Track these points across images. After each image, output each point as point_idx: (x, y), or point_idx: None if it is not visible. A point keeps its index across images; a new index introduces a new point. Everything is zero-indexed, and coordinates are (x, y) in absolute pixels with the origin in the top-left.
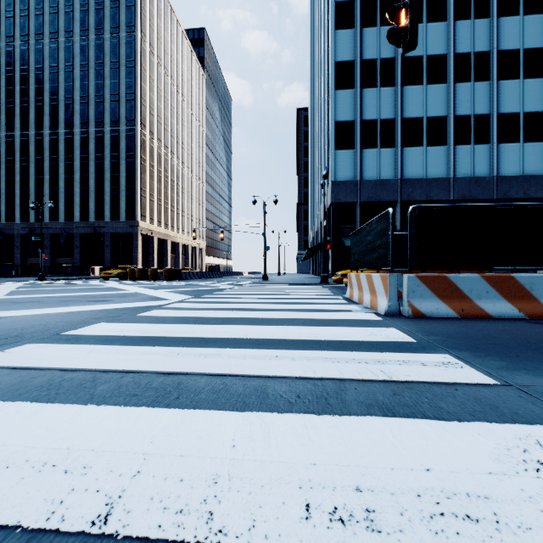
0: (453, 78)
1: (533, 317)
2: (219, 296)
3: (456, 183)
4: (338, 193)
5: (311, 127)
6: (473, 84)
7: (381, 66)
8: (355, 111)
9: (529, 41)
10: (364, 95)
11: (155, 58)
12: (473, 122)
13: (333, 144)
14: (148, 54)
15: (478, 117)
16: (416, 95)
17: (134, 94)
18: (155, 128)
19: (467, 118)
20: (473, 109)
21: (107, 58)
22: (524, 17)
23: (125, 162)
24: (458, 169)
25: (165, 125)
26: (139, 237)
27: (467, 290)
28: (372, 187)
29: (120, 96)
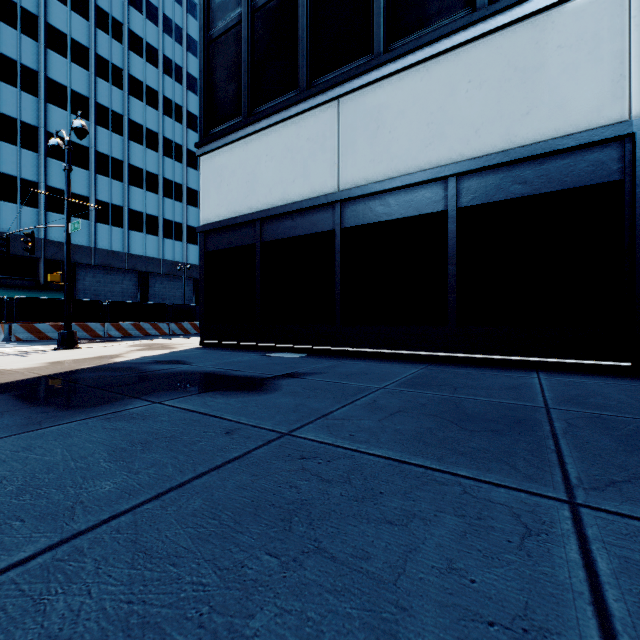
0: (95, 169)
1: None
2: None
3: (98, 252)
4: None
5: None
6: (111, 180)
7: (23, 128)
8: None
9: (149, 166)
10: (1, 147)
11: None
12: (111, 209)
13: None
14: None
15: (115, 206)
16: (61, 170)
17: None
18: None
19: (107, 204)
20: (111, 199)
21: None
22: (147, 149)
23: None
24: (99, 241)
25: None
26: None
27: (43, 330)
28: (12, 240)
29: None
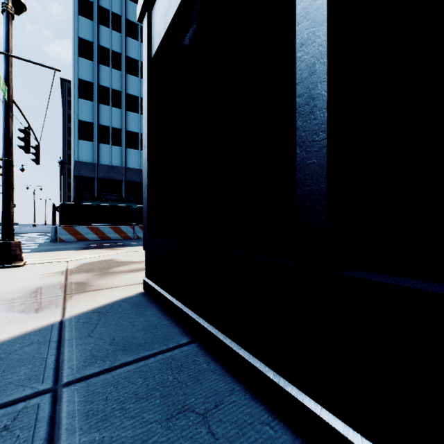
0: None
1: (103, 239)
2: None
3: None
4: (81, 170)
5: None
6: None
7: (112, 93)
8: (94, 117)
9: None
10: (101, 108)
11: None
12: None
13: (76, 135)
14: None
15: None
16: (135, 118)
17: None
18: None
19: None
20: None
21: None
22: None
23: None
24: None
25: None
26: None
27: (81, 232)
28: (106, 169)
29: None
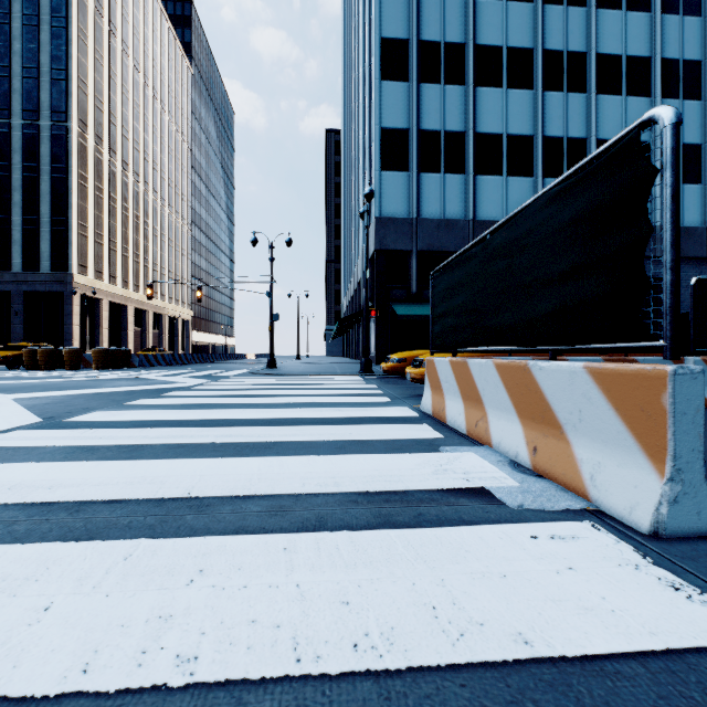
0: (542, 83)
1: None
2: (117, 417)
3: None
4: (386, 236)
5: (345, 153)
6: (566, 95)
7: (446, 53)
8: (410, 115)
9: (632, 46)
10: (422, 93)
11: (105, 22)
12: (566, 148)
13: (377, 161)
14: (91, 13)
15: (573, 141)
16: (493, 101)
17: (65, 71)
18: (105, 131)
19: (559, 141)
20: (567, 130)
21: (16, 8)
22: (627, 13)
23: (49, 178)
24: None
25: (124, 129)
26: (75, 298)
27: None
28: (434, 229)
29: (39, 71)
